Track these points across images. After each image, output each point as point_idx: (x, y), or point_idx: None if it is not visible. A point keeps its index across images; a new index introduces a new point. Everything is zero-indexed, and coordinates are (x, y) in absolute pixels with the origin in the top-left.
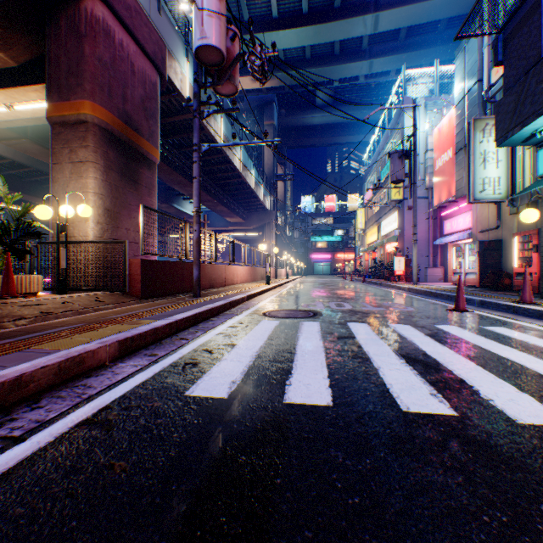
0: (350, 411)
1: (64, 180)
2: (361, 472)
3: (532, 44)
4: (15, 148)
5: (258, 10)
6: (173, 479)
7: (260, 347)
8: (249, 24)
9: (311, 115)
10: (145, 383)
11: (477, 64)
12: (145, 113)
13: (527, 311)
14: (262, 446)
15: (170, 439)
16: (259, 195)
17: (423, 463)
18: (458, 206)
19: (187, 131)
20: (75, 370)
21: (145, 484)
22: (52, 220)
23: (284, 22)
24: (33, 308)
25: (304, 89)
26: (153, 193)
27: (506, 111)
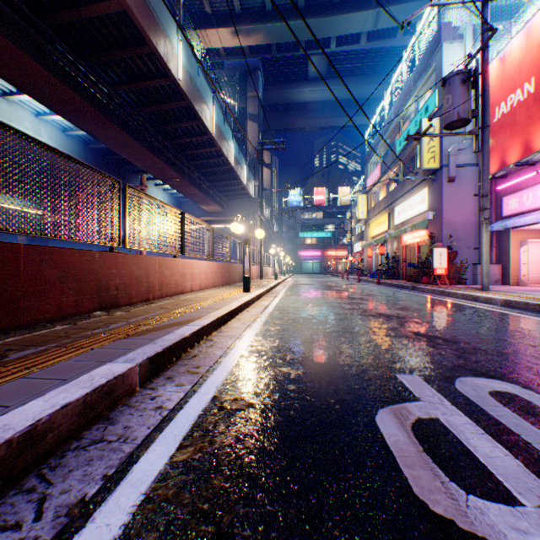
0: None
1: None
2: None
3: None
4: None
5: None
6: None
7: None
8: None
9: (302, 89)
10: None
11: None
12: None
13: None
14: None
15: None
16: (240, 176)
17: None
18: (538, 170)
19: (121, 48)
20: None
21: None
22: None
23: None
24: None
25: (294, 53)
26: None
27: None
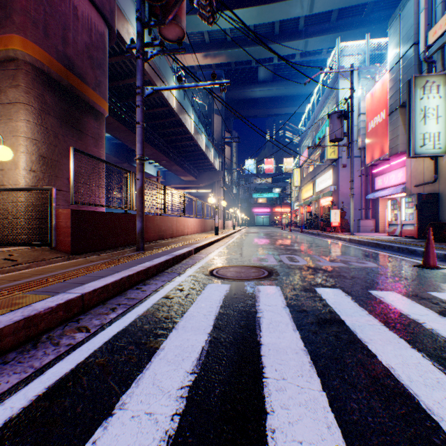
0: None
1: None
2: None
3: None
4: None
5: None
6: None
7: (200, 353)
8: None
9: (254, 89)
10: None
11: (413, 28)
12: (91, 61)
13: None
14: None
15: None
16: (209, 157)
17: None
18: (390, 163)
19: None
20: None
21: None
22: None
23: (231, 3)
24: None
25: (248, 66)
26: (101, 145)
27: None
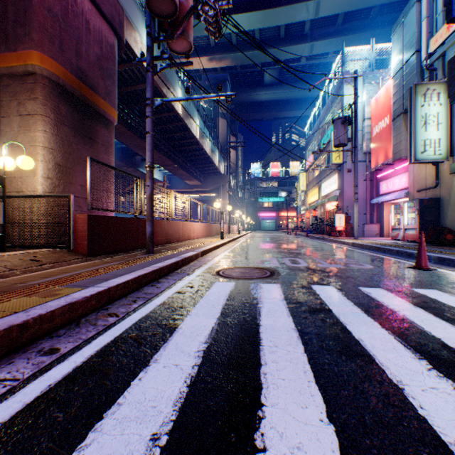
0: None
1: (13, 133)
2: None
3: None
4: None
5: None
6: None
7: (211, 331)
8: None
9: (260, 93)
10: None
11: (415, 36)
12: (101, 72)
13: None
14: None
15: None
16: (214, 161)
17: None
18: (394, 168)
19: None
20: None
21: None
22: None
23: (236, 7)
24: None
25: (253, 69)
26: (111, 152)
27: None
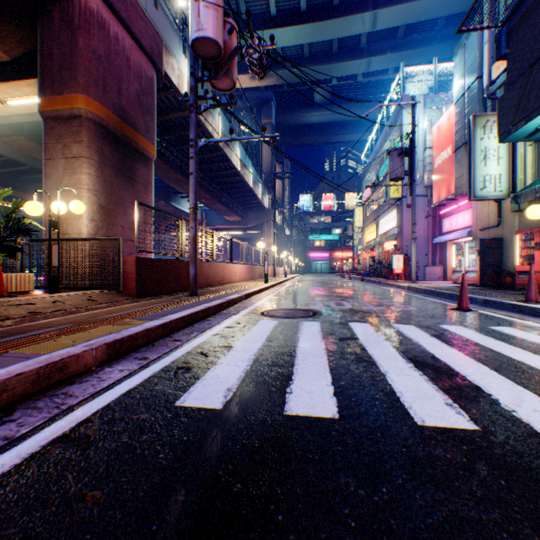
0: (359, 425)
1: (58, 176)
2: (377, 505)
3: (537, 37)
4: (11, 146)
5: (256, 8)
6: (154, 516)
7: (258, 349)
8: (247, 16)
9: (309, 114)
10: (132, 391)
11: (477, 61)
12: (141, 108)
13: (533, 311)
14: (260, 470)
15: (154, 461)
16: (257, 193)
17: (450, 493)
18: (457, 204)
19: (185, 129)
20: (56, 376)
21: (120, 523)
22: (45, 217)
23: (282, 20)
24: (21, 308)
25: (302, 87)
26: (150, 190)
27: (510, 106)
